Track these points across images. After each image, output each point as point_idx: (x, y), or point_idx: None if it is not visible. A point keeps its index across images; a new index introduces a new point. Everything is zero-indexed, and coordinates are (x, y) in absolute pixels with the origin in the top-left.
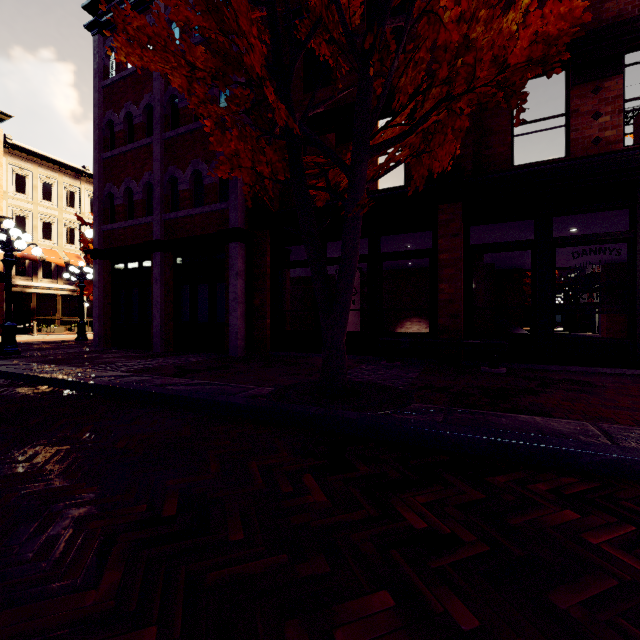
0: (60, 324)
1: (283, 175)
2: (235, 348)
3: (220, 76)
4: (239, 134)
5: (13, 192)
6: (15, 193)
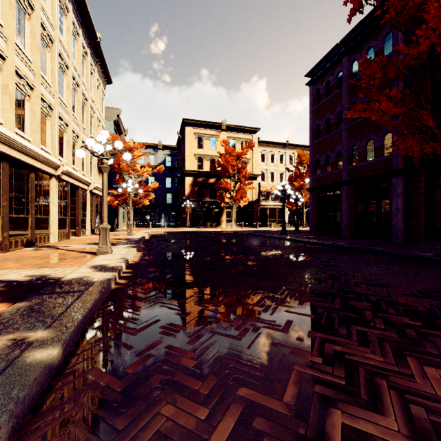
0: (277, 223)
1: (440, 151)
2: (397, 237)
3: (408, 127)
4: (411, 136)
5: (260, 162)
6: (261, 163)
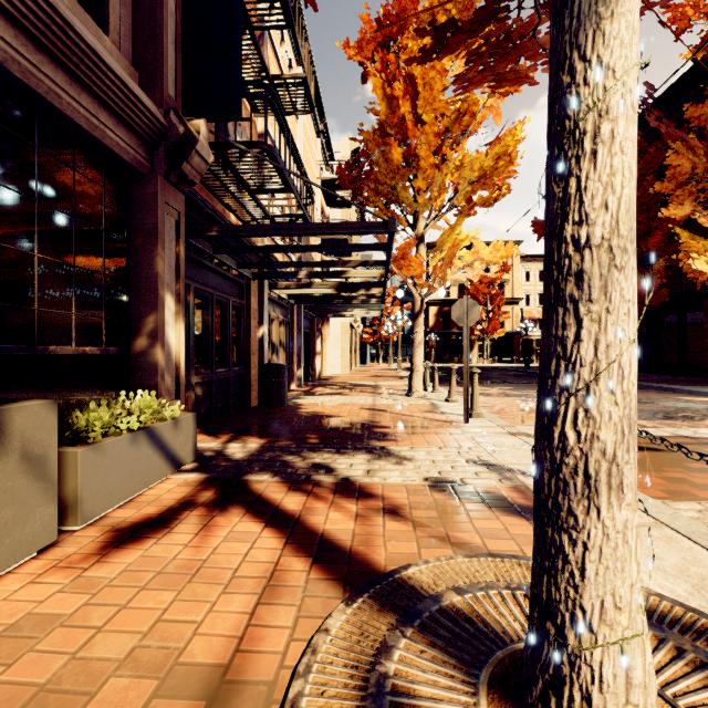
0: None
1: None
2: None
3: None
4: None
5: (524, 282)
6: (525, 282)
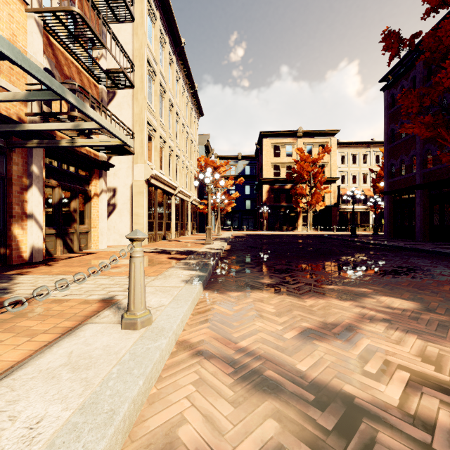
0: (359, 227)
1: None
2: None
3: (439, 147)
4: None
5: (340, 165)
6: (341, 165)
